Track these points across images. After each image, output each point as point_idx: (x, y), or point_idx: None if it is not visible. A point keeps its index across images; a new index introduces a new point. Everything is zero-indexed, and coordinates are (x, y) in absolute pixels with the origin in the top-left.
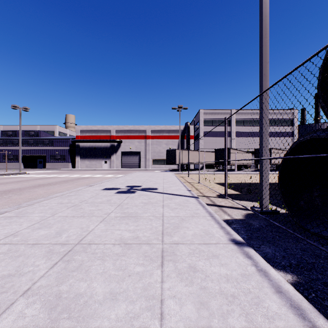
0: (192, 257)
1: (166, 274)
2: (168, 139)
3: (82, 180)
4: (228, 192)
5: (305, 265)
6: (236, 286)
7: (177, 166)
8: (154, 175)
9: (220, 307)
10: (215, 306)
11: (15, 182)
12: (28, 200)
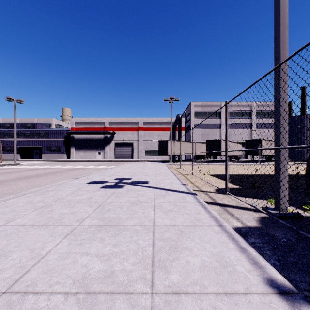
0: None
1: None
2: (160, 131)
3: (73, 171)
4: None
5: None
6: None
7: (169, 157)
8: (145, 166)
9: None
10: None
11: (3, 173)
12: (2, 196)
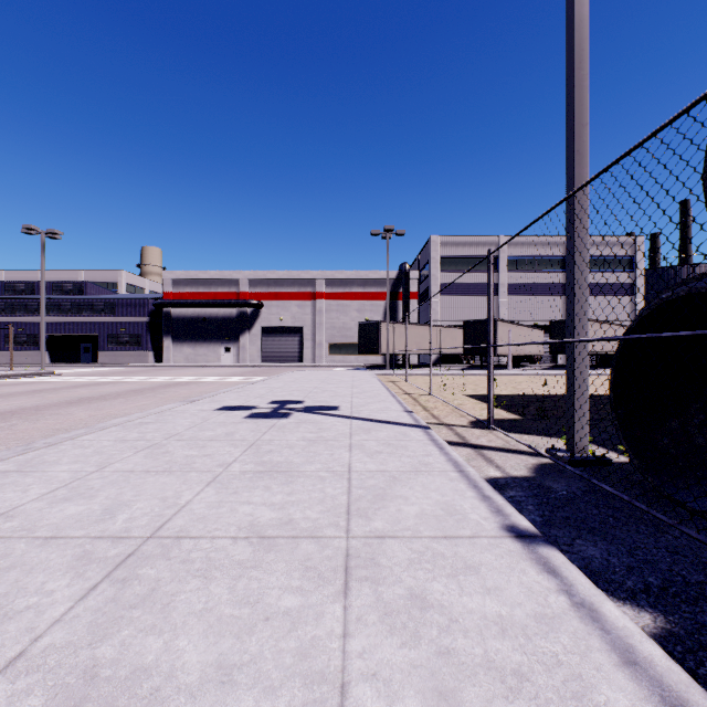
0: (417, 570)
1: (355, 616)
2: (364, 300)
3: (176, 388)
4: (494, 416)
5: (683, 590)
6: (524, 648)
7: (382, 359)
8: (331, 378)
9: (488, 706)
10: (475, 702)
11: (29, 392)
12: (53, 433)
